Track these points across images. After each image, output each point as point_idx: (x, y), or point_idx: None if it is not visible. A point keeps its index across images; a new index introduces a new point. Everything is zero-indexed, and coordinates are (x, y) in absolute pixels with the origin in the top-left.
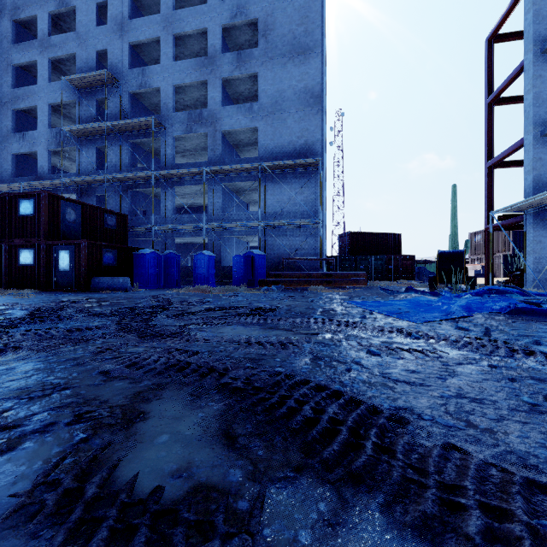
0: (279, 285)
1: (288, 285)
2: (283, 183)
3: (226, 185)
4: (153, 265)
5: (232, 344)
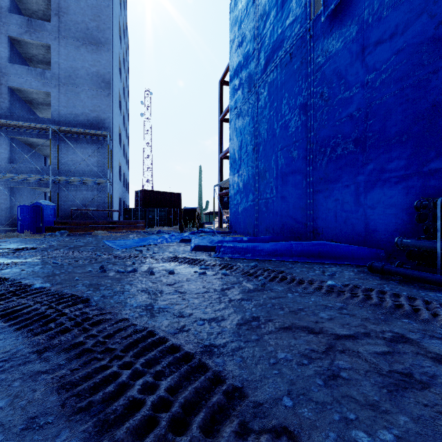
0: (63, 231)
1: (75, 231)
2: (76, 146)
3: (15, 138)
4: None
5: None
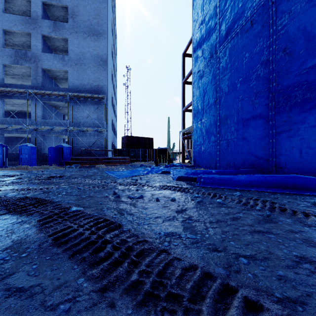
0: (76, 165)
1: (84, 164)
2: (84, 106)
3: (46, 102)
4: None
5: (14, 191)
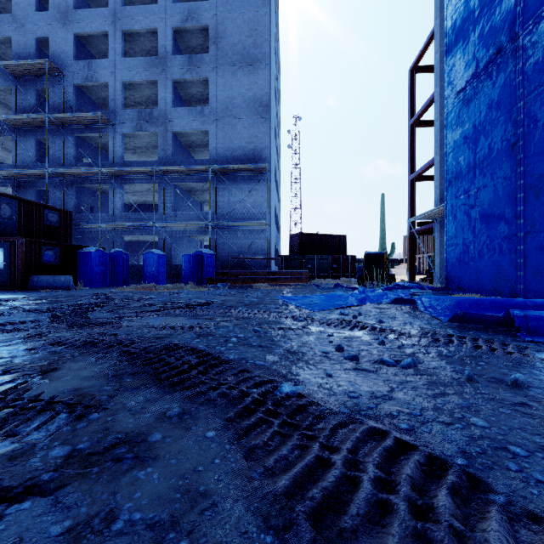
0: (225, 283)
1: (235, 283)
2: (233, 185)
3: (177, 185)
4: (99, 263)
5: (149, 329)
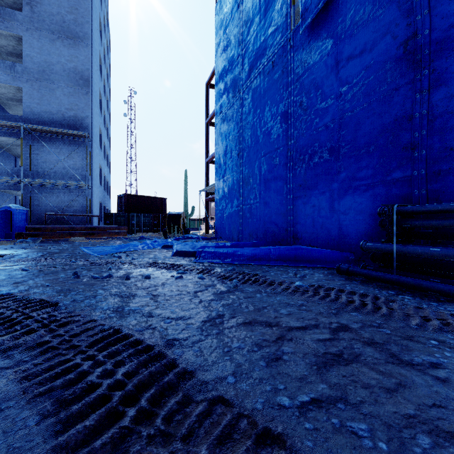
0: (36, 238)
1: (49, 237)
2: (51, 146)
3: None
4: None
5: None
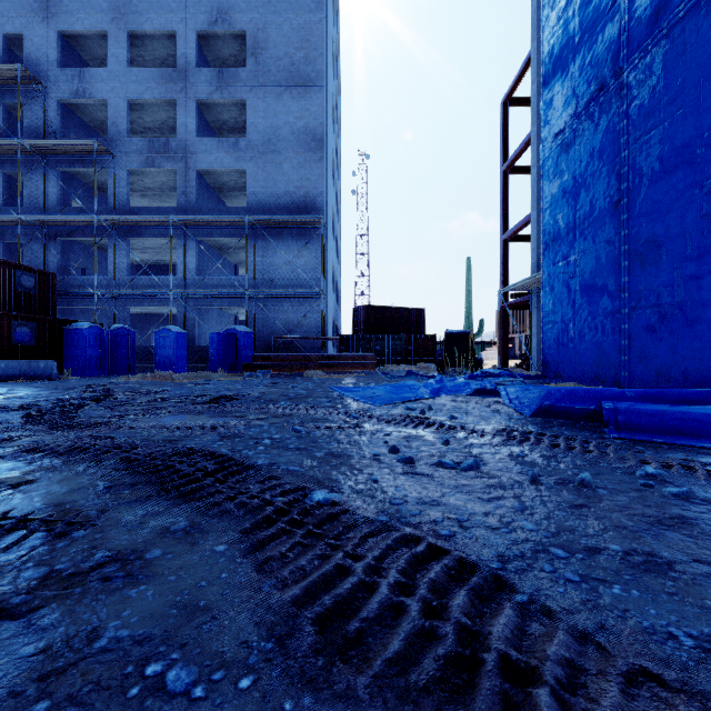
0: (266, 370)
1: (279, 370)
2: (278, 243)
3: (203, 240)
4: (94, 344)
5: (159, 430)
